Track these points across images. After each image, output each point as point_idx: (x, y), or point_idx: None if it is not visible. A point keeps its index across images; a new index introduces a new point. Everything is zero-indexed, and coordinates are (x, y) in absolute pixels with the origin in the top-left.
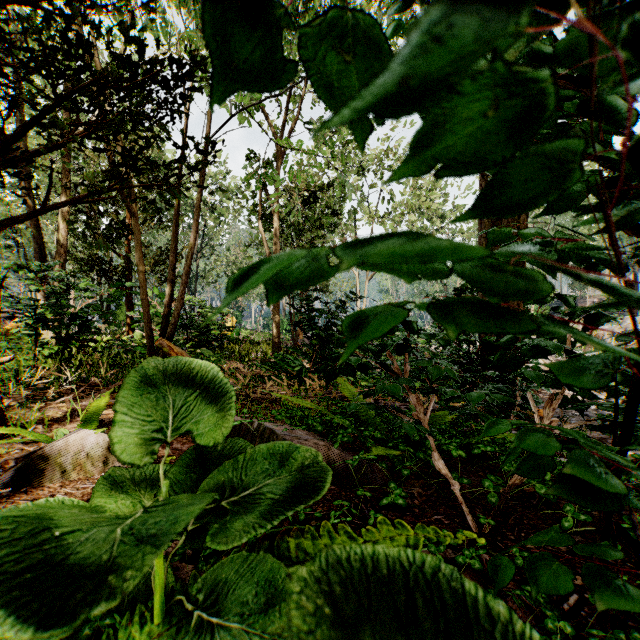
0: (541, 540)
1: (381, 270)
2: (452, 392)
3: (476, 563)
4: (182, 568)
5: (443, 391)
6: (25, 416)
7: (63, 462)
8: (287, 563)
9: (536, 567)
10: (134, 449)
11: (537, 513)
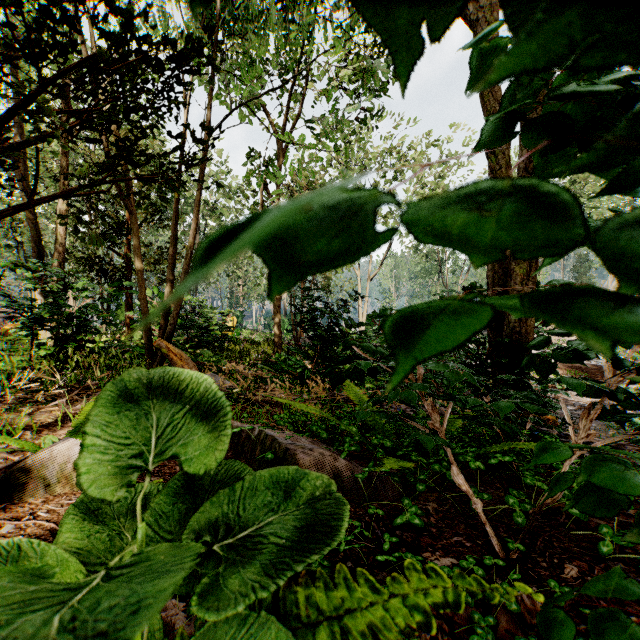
0: (604, 589)
1: (451, 245)
2: (474, 400)
3: (512, 603)
4: (172, 606)
5: (464, 399)
6: (13, 422)
7: (47, 475)
8: (296, 625)
9: (605, 628)
10: (103, 483)
11: (567, 534)
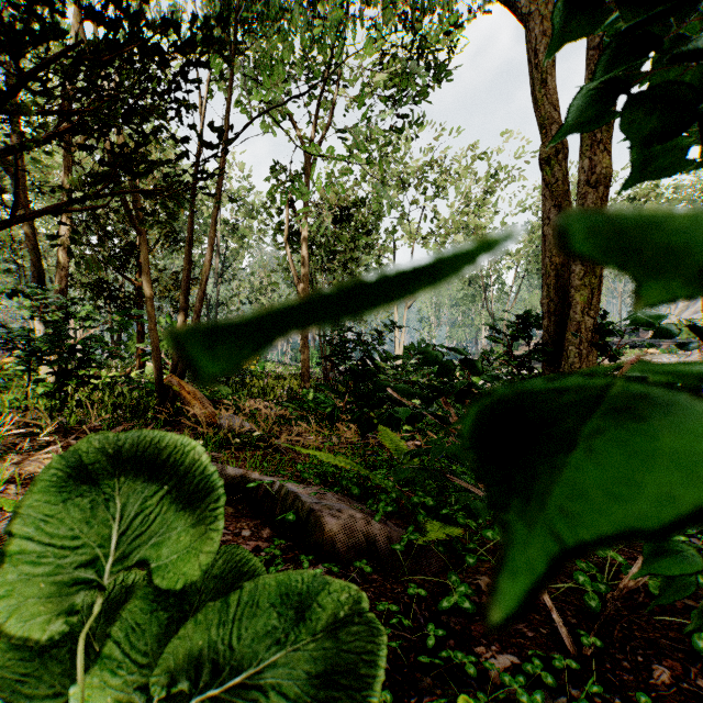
0: None
1: (614, 262)
2: None
3: None
4: None
5: None
6: None
7: None
8: None
9: None
10: (31, 611)
11: (650, 619)
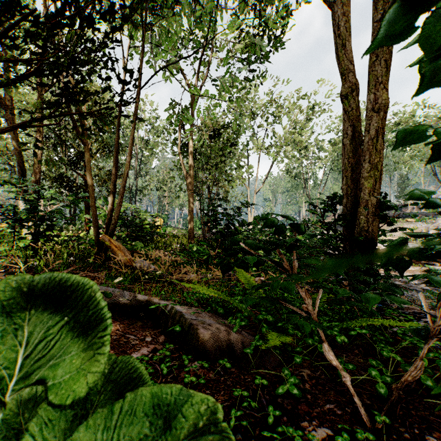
0: None
1: None
2: (343, 290)
3: None
4: None
5: (335, 289)
6: None
7: None
8: None
9: None
10: None
11: (420, 401)
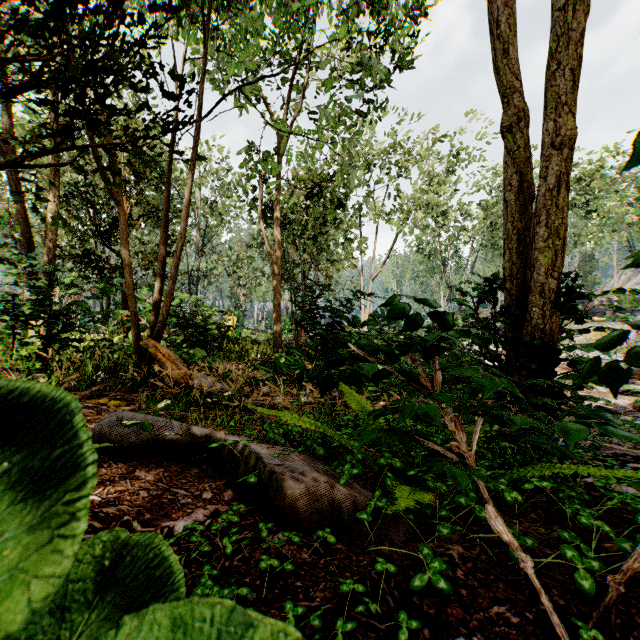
0: None
1: None
2: (522, 418)
3: None
4: None
5: (507, 416)
6: None
7: None
8: None
9: None
10: None
11: None
